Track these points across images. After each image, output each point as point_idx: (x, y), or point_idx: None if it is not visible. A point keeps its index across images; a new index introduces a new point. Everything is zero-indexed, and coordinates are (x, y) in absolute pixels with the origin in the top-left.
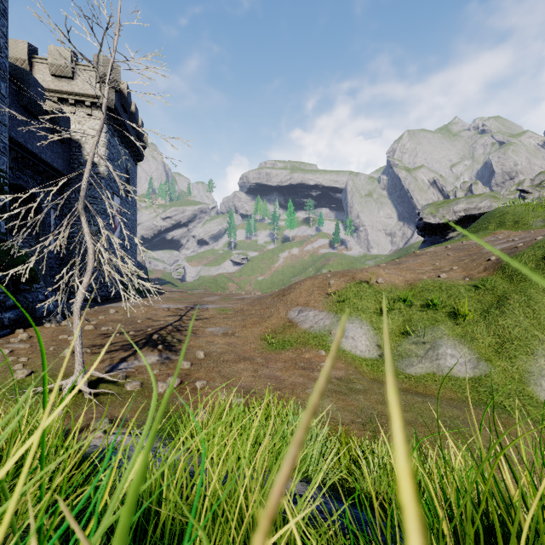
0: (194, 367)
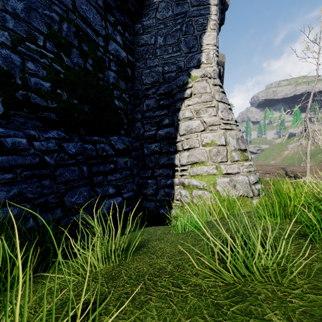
0: None
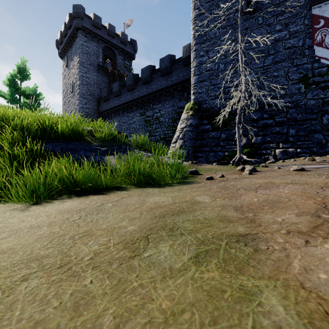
0: (296, 171)
